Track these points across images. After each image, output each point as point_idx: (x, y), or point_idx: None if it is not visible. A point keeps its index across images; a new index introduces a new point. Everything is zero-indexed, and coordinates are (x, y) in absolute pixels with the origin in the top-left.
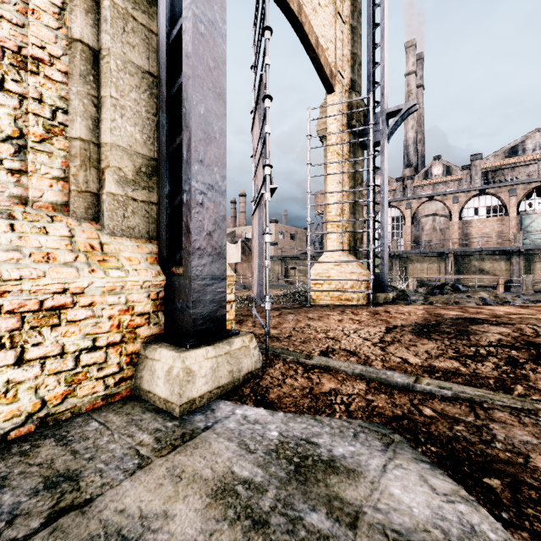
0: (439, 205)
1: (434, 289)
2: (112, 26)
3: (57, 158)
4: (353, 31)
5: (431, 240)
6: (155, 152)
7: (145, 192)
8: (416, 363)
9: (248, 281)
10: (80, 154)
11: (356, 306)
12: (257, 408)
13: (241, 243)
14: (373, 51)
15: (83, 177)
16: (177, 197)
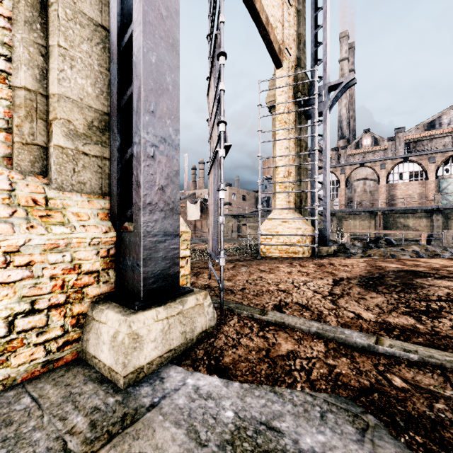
0: (369, 171)
1: (369, 243)
2: None
3: None
4: (299, 14)
5: (363, 200)
6: (108, 107)
7: (98, 147)
8: (370, 319)
9: (206, 235)
10: (25, 104)
11: (302, 258)
12: (210, 376)
13: (200, 203)
14: (316, 31)
15: (28, 129)
16: (128, 150)
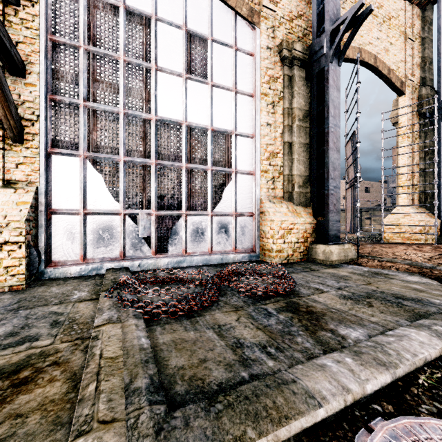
0: None
1: None
2: (296, 133)
3: (281, 182)
4: (424, 41)
5: None
6: (308, 173)
7: (305, 189)
8: None
9: None
10: (287, 179)
11: (422, 244)
12: (357, 266)
13: None
14: None
15: (287, 187)
16: (321, 191)
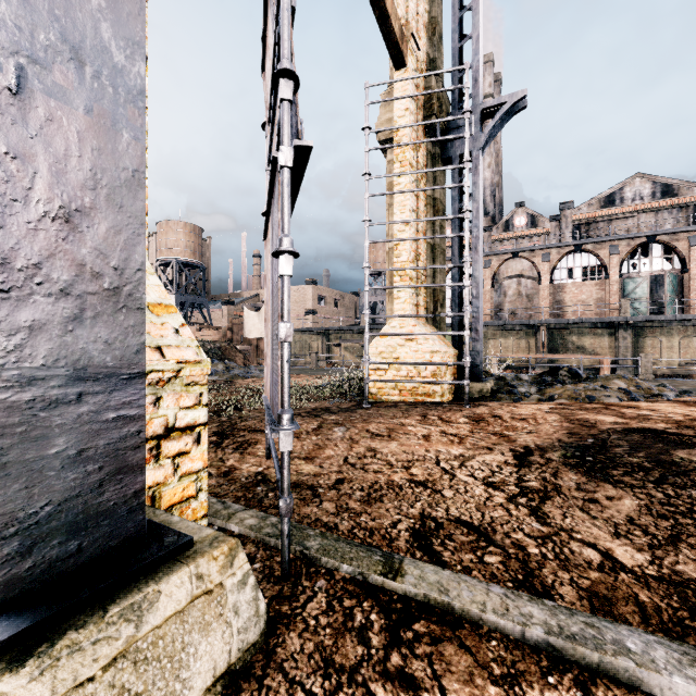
0: (526, 264)
1: (543, 375)
2: None
3: None
4: None
5: (518, 308)
6: None
7: None
8: (642, 569)
9: None
10: None
11: (442, 405)
12: None
13: None
14: (461, 14)
15: None
16: None
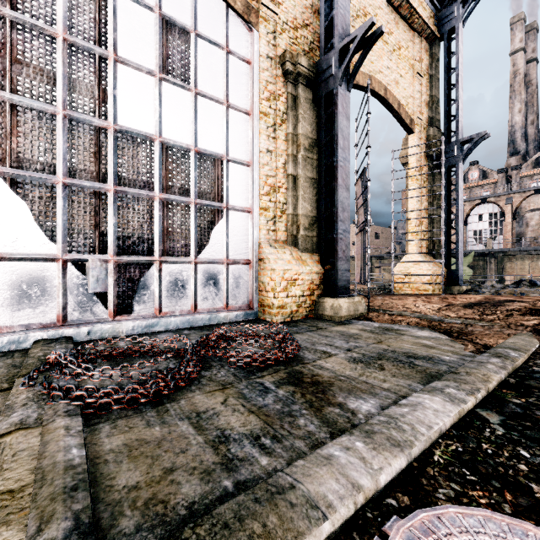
0: None
1: (511, 284)
2: (301, 165)
3: (284, 223)
4: (431, 78)
5: (533, 237)
6: (315, 213)
7: (312, 232)
8: (453, 316)
9: None
10: (291, 220)
11: (430, 294)
12: (368, 322)
13: None
14: (448, 92)
15: (291, 229)
16: (329, 235)
